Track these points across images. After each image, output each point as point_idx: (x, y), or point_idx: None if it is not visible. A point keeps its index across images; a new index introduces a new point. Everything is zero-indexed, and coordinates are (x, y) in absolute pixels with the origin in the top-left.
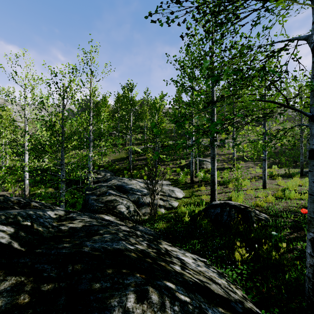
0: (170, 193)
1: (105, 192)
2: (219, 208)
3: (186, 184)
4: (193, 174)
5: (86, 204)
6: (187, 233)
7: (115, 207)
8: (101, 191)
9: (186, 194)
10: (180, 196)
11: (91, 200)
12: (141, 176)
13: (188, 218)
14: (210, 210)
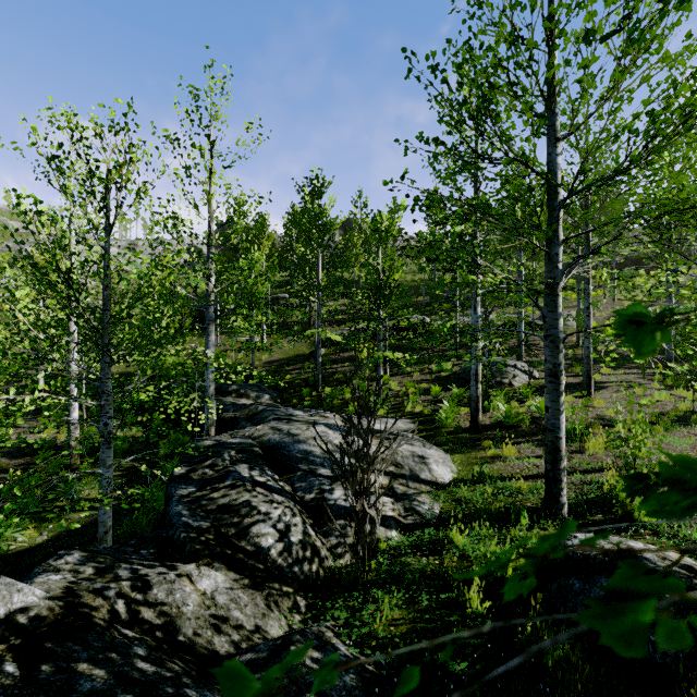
0: (416, 466)
1: (226, 472)
2: (603, 580)
3: (458, 434)
4: (477, 408)
5: (165, 514)
6: (487, 690)
7: (243, 531)
8: (217, 466)
9: (462, 468)
10: (444, 477)
11: (175, 505)
12: (343, 404)
13: (478, 586)
14: (565, 580)
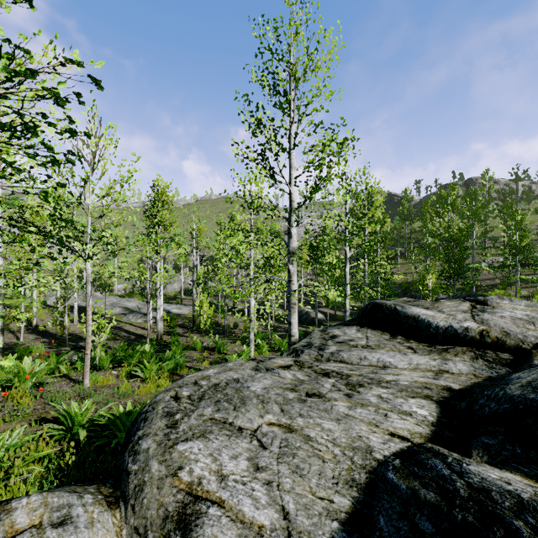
0: None
1: None
2: None
3: None
4: None
5: None
6: None
7: None
8: None
9: None
10: None
11: None
12: None
13: None
14: None
